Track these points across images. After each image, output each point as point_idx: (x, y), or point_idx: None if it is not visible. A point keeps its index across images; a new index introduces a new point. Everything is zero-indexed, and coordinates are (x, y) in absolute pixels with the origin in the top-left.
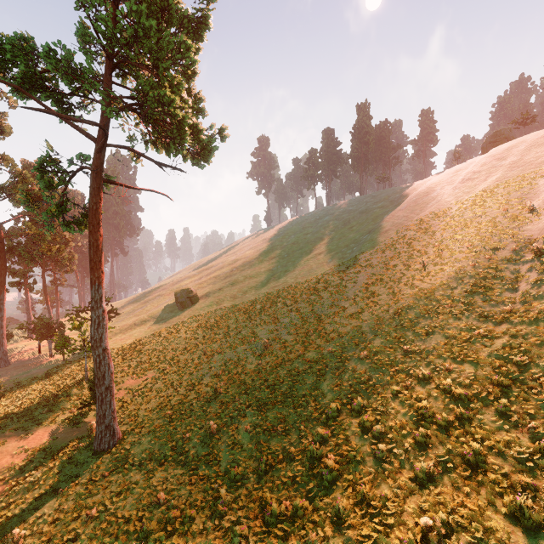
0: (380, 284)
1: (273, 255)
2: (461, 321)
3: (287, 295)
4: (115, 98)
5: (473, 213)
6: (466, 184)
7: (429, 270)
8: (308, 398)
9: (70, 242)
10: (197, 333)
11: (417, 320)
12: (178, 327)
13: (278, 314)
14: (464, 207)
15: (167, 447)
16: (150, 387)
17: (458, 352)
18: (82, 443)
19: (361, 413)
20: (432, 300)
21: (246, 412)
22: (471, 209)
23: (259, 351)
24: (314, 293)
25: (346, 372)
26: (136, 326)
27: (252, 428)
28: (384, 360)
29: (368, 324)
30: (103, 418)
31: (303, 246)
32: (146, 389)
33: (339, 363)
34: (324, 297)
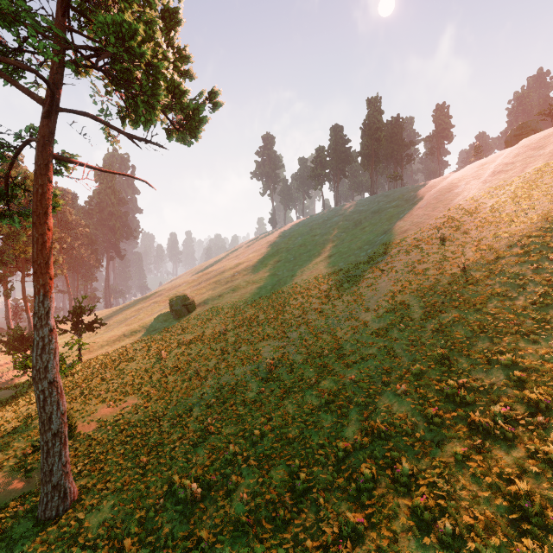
0: (409, 292)
1: (278, 258)
2: (538, 346)
3: (295, 303)
4: (70, 47)
5: (517, 207)
6: (498, 176)
7: (472, 275)
8: (327, 450)
9: (55, 244)
10: (191, 348)
11: (470, 342)
12: (170, 340)
13: (284, 327)
14: (503, 201)
15: (132, 519)
16: (128, 418)
17: (550, 395)
18: (25, 505)
19: (411, 488)
20: (485, 314)
21: (243, 468)
22: (513, 202)
23: (262, 374)
24: (326, 302)
25: (378, 413)
26: (125, 338)
27: (249, 497)
28: (433, 400)
29: (400, 344)
30: (49, 475)
31: (310, 249)
32: (123, 421)
33: (367, 398)
34: (339, 307)
